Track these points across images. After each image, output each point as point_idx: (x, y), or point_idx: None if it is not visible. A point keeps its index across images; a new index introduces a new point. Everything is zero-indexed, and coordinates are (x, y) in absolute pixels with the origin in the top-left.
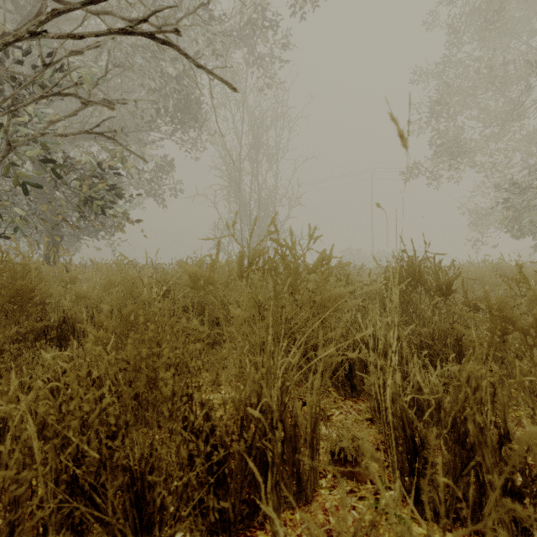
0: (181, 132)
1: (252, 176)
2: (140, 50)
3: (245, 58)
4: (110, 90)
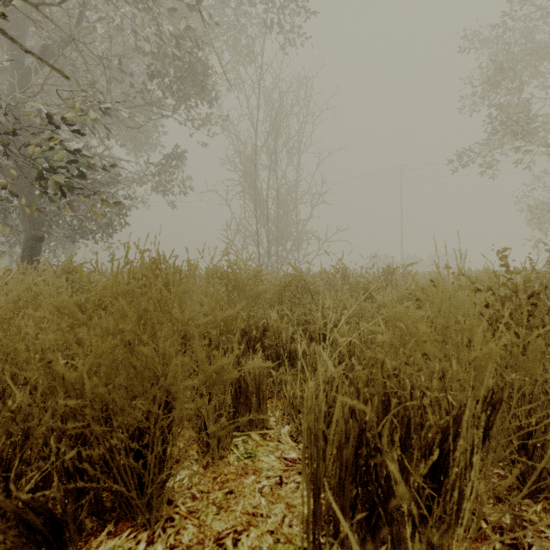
0: (185, 112)
1: (270, 170)
2: (129, 4)
3: (261, 25)
4: (74, 32)
